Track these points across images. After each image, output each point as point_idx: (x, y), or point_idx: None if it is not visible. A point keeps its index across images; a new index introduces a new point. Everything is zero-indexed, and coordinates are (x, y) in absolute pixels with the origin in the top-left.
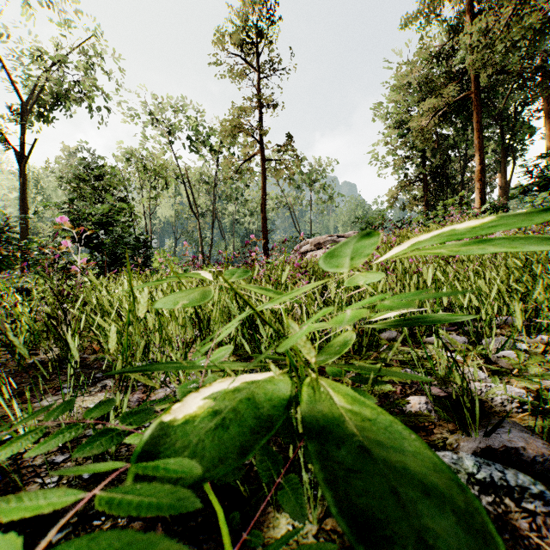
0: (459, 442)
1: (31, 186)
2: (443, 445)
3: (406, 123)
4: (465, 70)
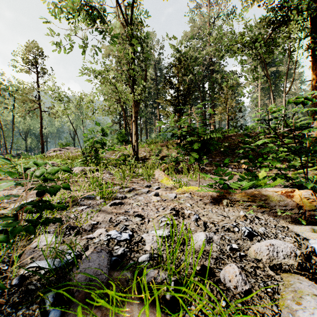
0: None
1: None
2: None
3: None
4: None
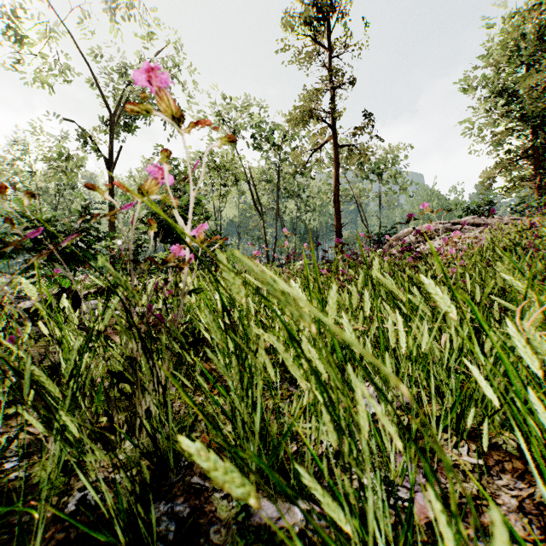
0: None
1: (118, 195)
2: None
3: (506, 89)
4: None
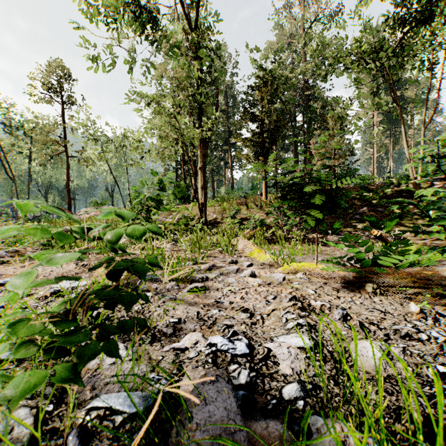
0: None
1: None
2: None
3: None
4: None
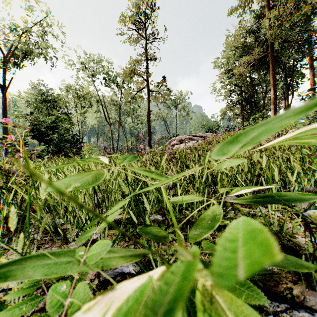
0: (304, 294)
1: (11, 106)
2: (291, 297)
3: (231, 71)
4: (265, 40)
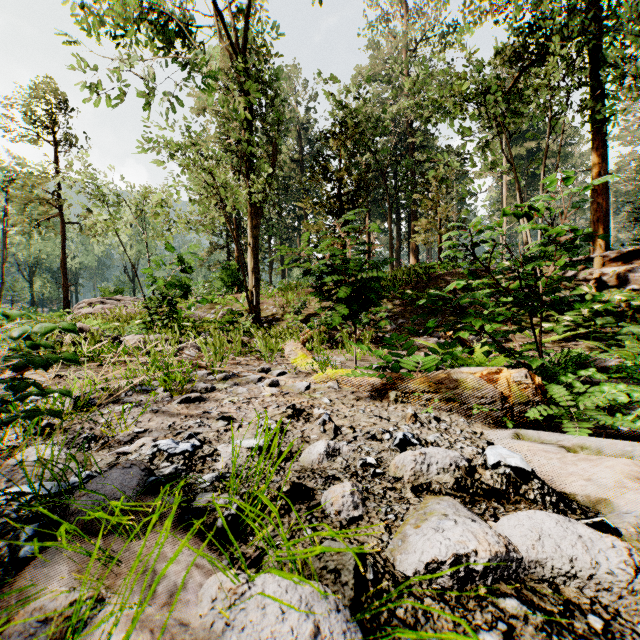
0: None
1: None
2: None
3: None
4: None
